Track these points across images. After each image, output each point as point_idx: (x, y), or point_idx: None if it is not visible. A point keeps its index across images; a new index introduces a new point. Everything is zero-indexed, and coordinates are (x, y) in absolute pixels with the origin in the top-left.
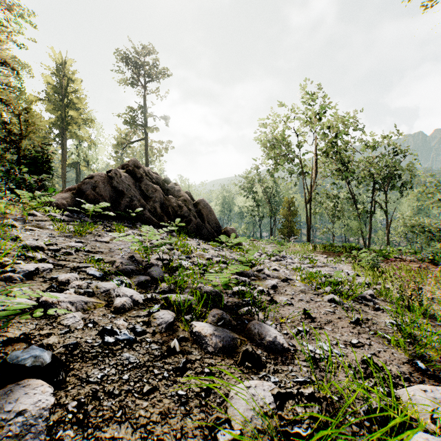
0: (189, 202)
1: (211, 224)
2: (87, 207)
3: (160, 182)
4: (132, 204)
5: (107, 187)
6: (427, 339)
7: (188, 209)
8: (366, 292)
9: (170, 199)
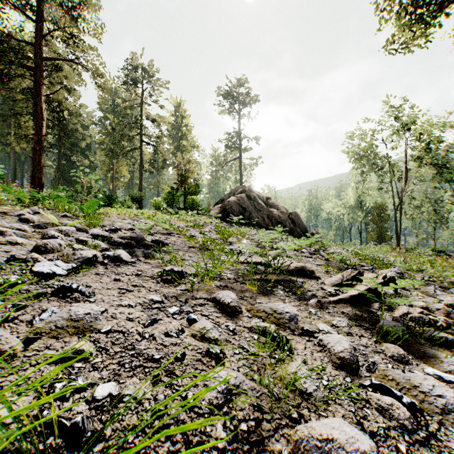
0: (285, 213)
1: (300, 228)
2: (234, 218)
3: (265, 200)
4: (250, 215)
5: (237, 206)
6: (378, 262)
7: (284, 218)
8: (389, 262)
9: (272, 212)
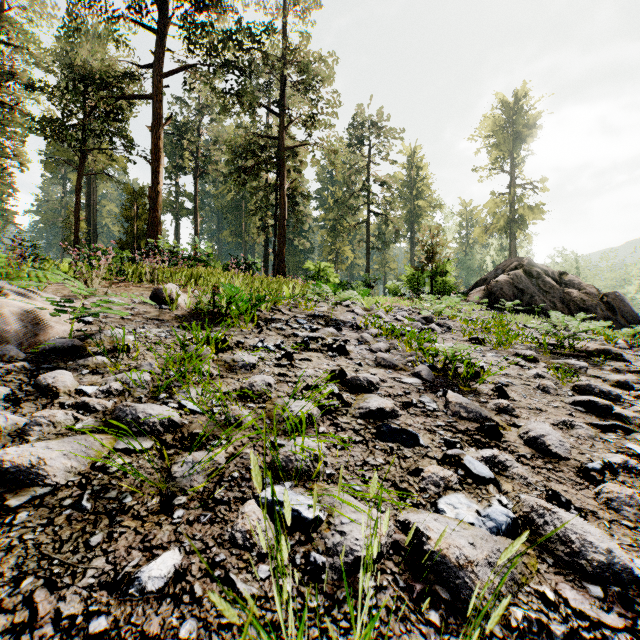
0: (594, 295)
1: (624, 318)
2: (507, 304)
3: (556, 276)
4: (532, 300)
5: (510, 287)
6: None
7: (592, 302)
8: None
9: (570, 293)
